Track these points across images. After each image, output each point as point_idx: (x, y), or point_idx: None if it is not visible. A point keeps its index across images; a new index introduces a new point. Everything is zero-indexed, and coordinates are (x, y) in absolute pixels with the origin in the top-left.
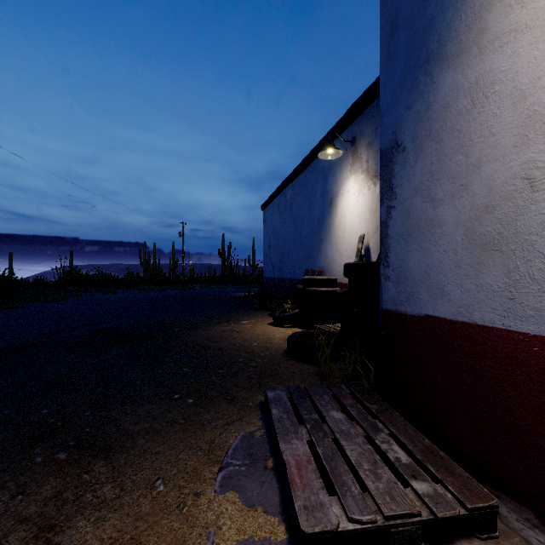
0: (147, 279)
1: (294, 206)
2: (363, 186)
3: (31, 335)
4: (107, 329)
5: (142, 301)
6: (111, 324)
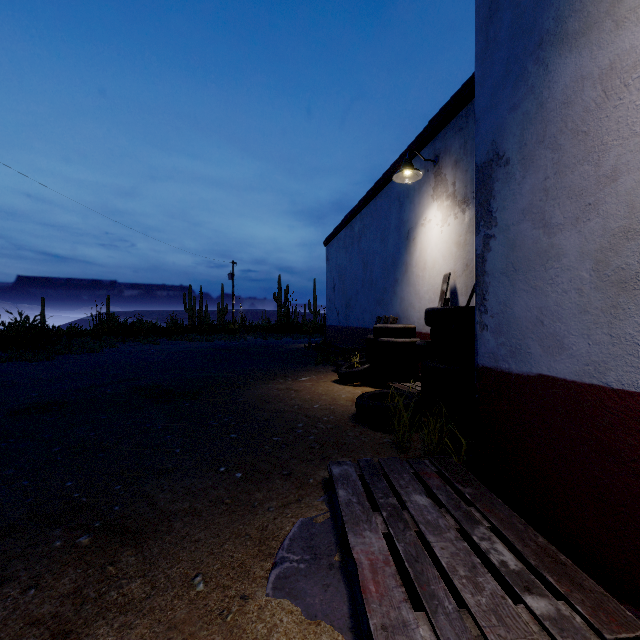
0: (193, 328)
1: (363, 241)
2: (448, 215)
3: (60, 392)
4: (145, 385)
5: (186, 353)
6: (150, 380)
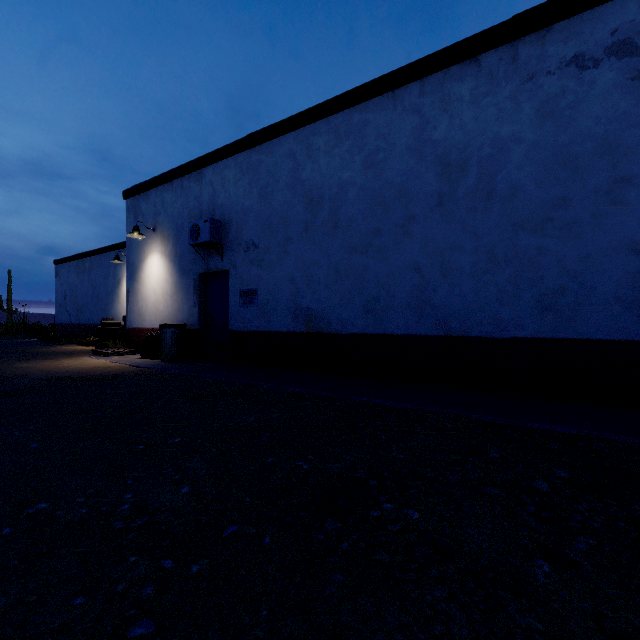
0: None
1: (92, 274)
2: None
3: None
4: None
5: None
6: None
